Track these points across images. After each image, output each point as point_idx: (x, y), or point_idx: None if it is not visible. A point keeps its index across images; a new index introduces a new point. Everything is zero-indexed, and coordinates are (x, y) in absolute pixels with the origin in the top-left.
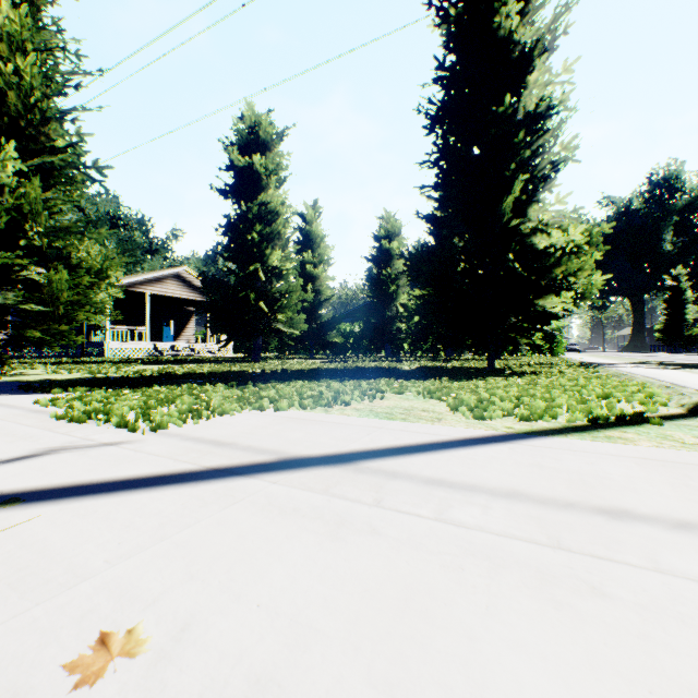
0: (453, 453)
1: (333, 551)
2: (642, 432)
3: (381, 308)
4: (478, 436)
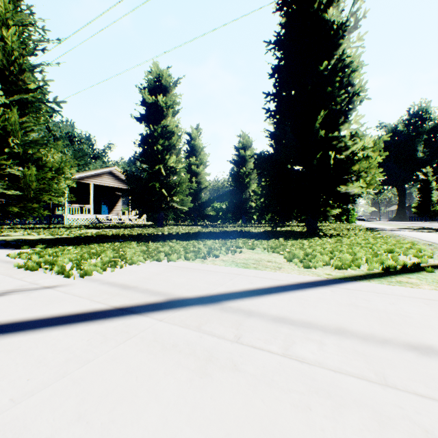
0: (291, 294)
1: (201, 388)
2: (422, 278)
3: (239, 193)
4: (307, 281)
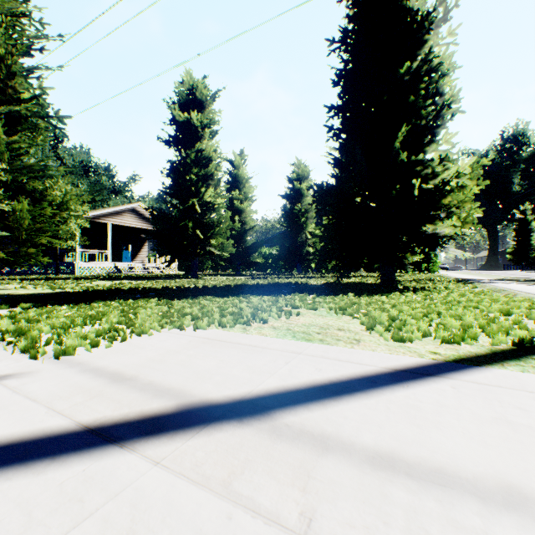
0: (388, 395)
1: None
2: None
3: (293, 235)
4: (407, 366)
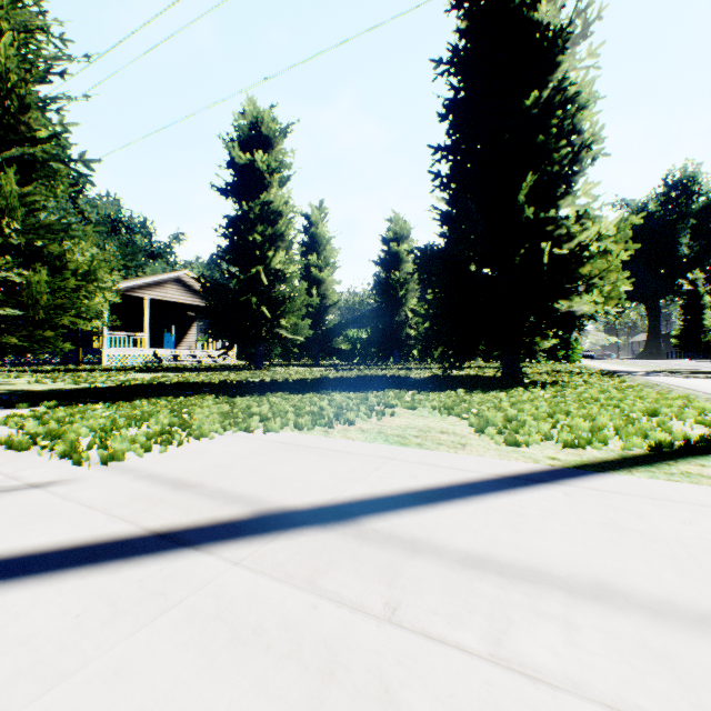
0: (491, 502)
1: None
2: None
3: (389, 313)
4: (517, 473)
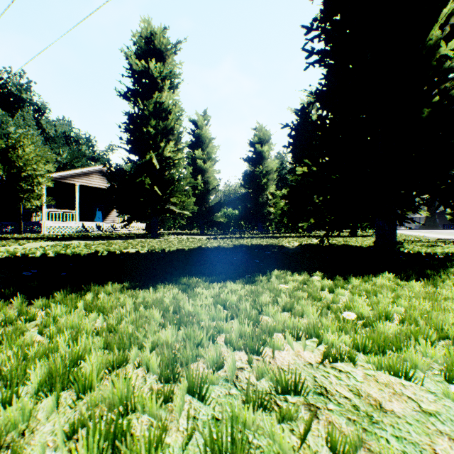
0: None
1: None
2: None
3: (255, 196)
4: None
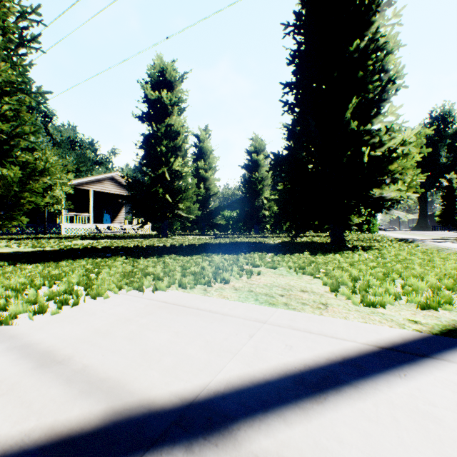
0: (387, 393)
1: None
2: None
3: (251, 200)
4: (392, 342)
